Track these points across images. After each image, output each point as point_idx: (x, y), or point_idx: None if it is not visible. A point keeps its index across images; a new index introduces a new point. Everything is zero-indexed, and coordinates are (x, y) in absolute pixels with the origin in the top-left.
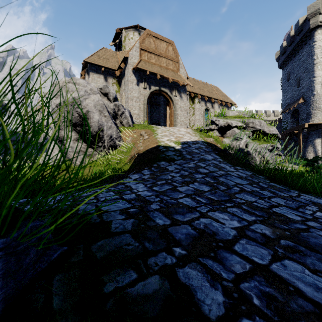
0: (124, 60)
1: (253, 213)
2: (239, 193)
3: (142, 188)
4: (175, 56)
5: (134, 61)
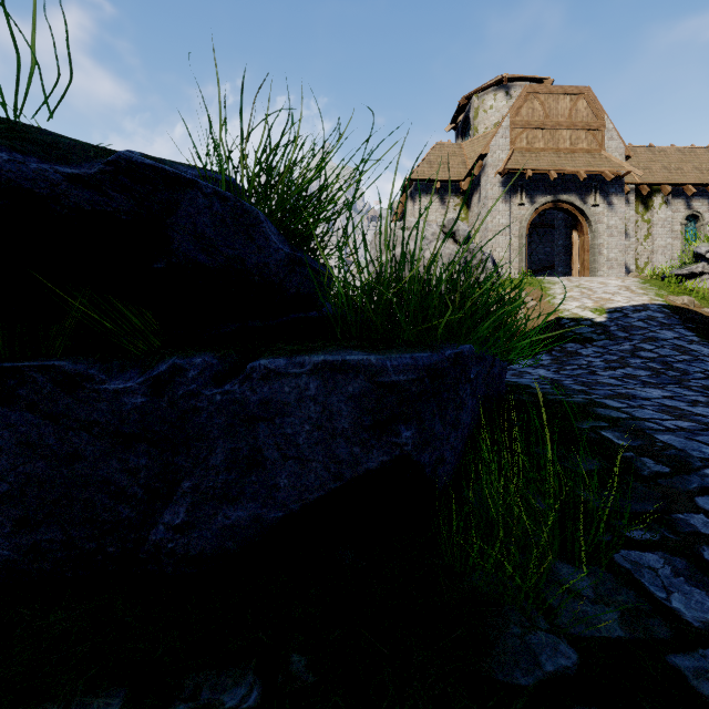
0: (478, 160)
1: (702, 392)
2: (700, 379)
3: (544, 372)
4: (595, 117)
5: (499, 157)
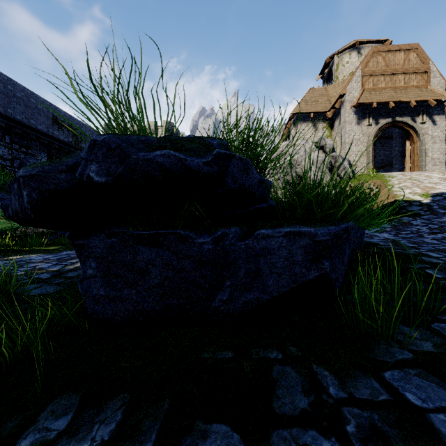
0: (339, 98)
1: None
2: None
3: (387, 235)
4: (422, 63)
5: (353, 95)
